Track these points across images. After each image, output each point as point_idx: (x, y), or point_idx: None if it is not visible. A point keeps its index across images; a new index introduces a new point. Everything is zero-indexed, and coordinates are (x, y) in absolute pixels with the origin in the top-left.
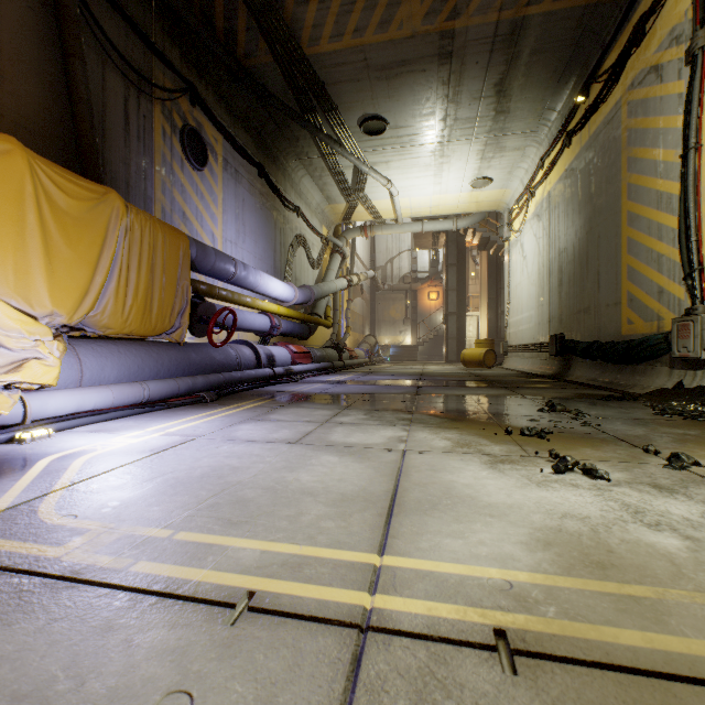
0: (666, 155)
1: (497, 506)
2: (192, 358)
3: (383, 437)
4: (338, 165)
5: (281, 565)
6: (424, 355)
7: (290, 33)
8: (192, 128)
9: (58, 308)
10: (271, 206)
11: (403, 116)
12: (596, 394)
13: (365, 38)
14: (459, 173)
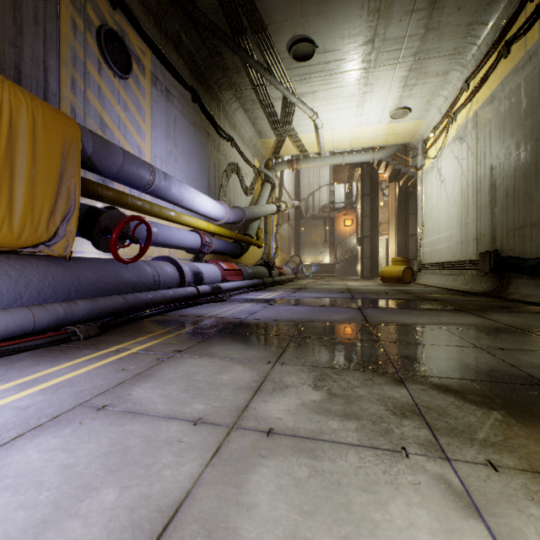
0: None
1: None
2: (83, 276)
3: None
4: (268, 97)
5: None
6: (340, 272)
7: None
8: (112, 30)
9: None
10: (205, 132)
11: (332, 37)
12: None
13: None
14: (381, 103)
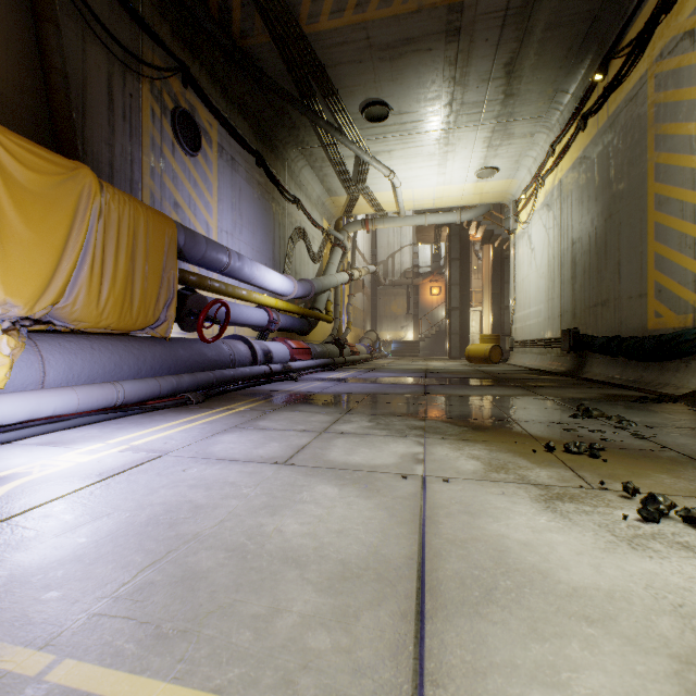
0: None
1: (588, 594)
2: (179, 355)
3: (394, 455)
4: (339, 155)
5: None
6: (426, 350)
7: (287, 8)
8: (184, 110)
9: (13, 298)
10: (270, 197)
11: (407, 100)
12: (626, 395)
13: (367, 13)
14: (465, 162)
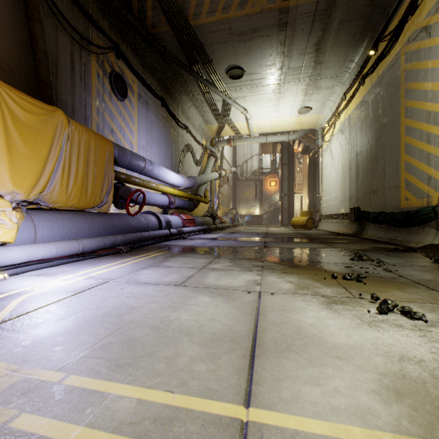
0: (434, 86)
1: (341, 347)
2: (115, 223)
3: (244, 281)
4: (213, 99)
5: (153, 421)
6: (267, 221)
7: (181, 10)
8: (117, 73)
9: (18, 189)
10: (169, 125)
11: (255, 66)
12: (386, 248)
13: (230, 13)
14: (290, 104)
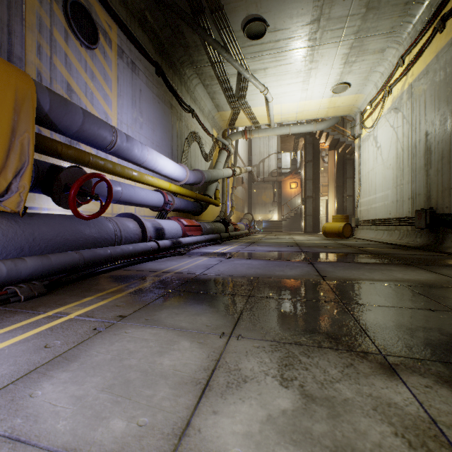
0: None
1: None
2: (39, 232)
3: None
4: (225, 73)
5: None
6: (286, 227)
7: None
8: (78, 2)
9: None
10: (168, 103)
11: (282, 16)
12: None
13: None
14: (324, 79)
